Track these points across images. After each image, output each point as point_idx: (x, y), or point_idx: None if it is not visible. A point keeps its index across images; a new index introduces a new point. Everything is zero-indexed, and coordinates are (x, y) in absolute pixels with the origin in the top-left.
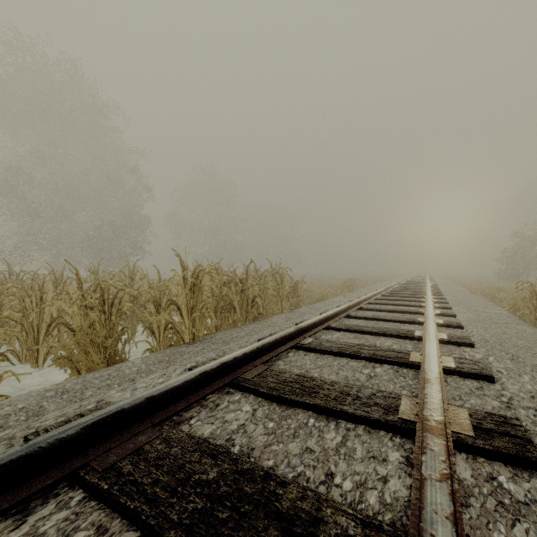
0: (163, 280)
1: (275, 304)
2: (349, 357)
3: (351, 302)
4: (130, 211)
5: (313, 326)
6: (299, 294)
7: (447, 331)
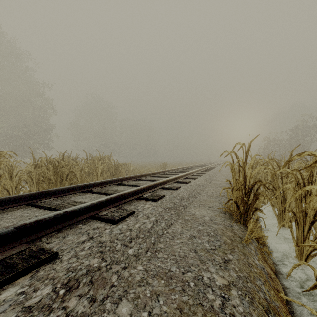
0: (8, 162)
1: (93, 177)
2: (54, 210)
3: (130, 175)
4: (39, 121)
5: (69, 190)
6: (121, 172)
7: (162, 192)
